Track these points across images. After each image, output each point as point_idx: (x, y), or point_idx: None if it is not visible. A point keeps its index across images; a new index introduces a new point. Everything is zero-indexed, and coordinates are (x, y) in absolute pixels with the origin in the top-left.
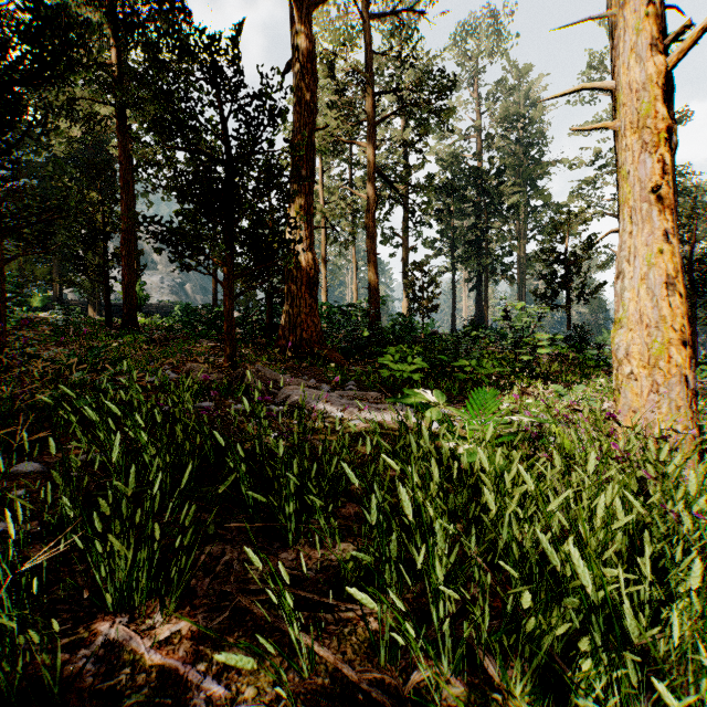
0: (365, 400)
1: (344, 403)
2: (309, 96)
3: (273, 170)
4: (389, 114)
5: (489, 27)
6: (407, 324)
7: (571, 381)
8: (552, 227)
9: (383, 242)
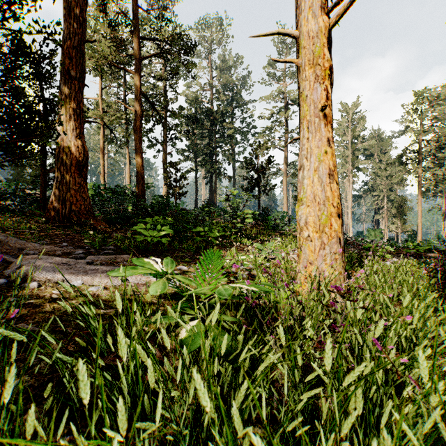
0: (115, 263)
1: (88, 269)
2: (79, 12)
3: (23, 47)
4: (152, 55)
5: (217, 25)
6: (164, 202)
7: (263, 239)
8: (251, 149)
9: (150, 147)
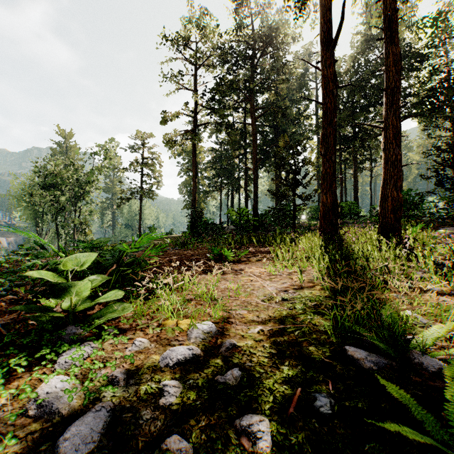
0: None
1: None
2: None
3: None
4: None
5: None
6: None
7: None
8: None
9: None
